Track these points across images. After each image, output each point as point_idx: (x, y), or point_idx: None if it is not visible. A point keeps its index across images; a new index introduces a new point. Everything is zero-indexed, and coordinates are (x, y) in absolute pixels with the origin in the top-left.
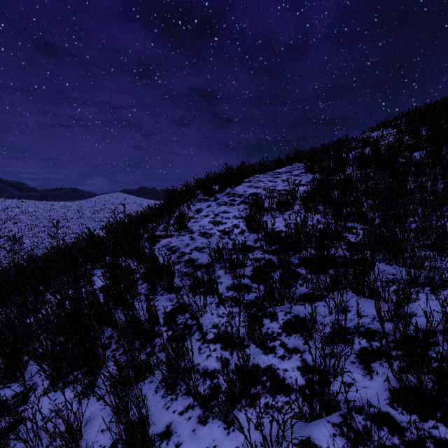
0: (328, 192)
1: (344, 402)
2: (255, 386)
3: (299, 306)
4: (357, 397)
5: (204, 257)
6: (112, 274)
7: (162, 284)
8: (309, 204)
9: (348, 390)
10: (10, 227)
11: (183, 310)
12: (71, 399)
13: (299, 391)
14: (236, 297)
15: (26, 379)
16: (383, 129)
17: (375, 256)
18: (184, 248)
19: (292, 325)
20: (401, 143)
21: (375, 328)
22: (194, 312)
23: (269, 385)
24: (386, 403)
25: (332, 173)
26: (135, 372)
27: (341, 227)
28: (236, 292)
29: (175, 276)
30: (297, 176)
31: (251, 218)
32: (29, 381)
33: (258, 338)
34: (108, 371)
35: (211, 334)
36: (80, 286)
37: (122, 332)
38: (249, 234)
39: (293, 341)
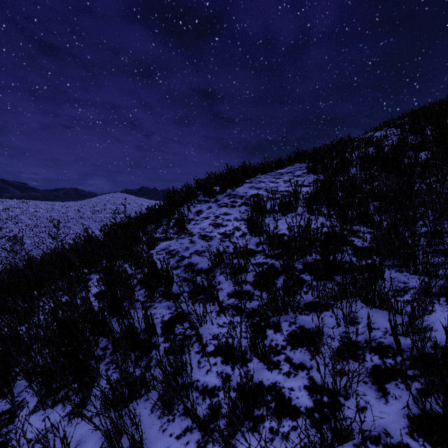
0: (332, 193)
1: (358, 431)
2: (258, 407)
3: (305, 316)
4: (371, 424)
5: (204, 262)
6: (108, 280)
7: (160, 290)
8: (312, 206)
9: (364, 419)
10: (11, 227)
11: (182, 319)
12: (57, 423)
13: (307, 415)
14: (238, 305)
15: (15, 395)
16: (386, 129)
17: (384, 263)
18: (183, 251)
19: (297, 337)
20: (405, 143)
21: (388, 343)
22: (193, 323)
23: (273, 406)
24: (405, 432)
25: (335, 174)
26: (129, 389)
27: (347, 231)
28: (238, 299)
29: (174, 281)
30: (299, 176)
31: (253, 221)
32: (18, 397)
33: (261, 352)
34: (101, 386)
35: (211, 346)
36: (74, 293)
37: (115, 347)
38: (251, 237)
39: (299, 355)
